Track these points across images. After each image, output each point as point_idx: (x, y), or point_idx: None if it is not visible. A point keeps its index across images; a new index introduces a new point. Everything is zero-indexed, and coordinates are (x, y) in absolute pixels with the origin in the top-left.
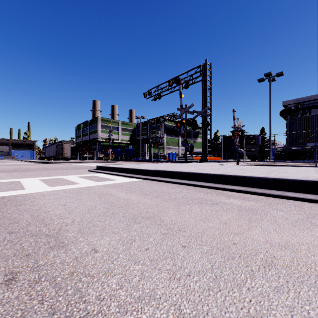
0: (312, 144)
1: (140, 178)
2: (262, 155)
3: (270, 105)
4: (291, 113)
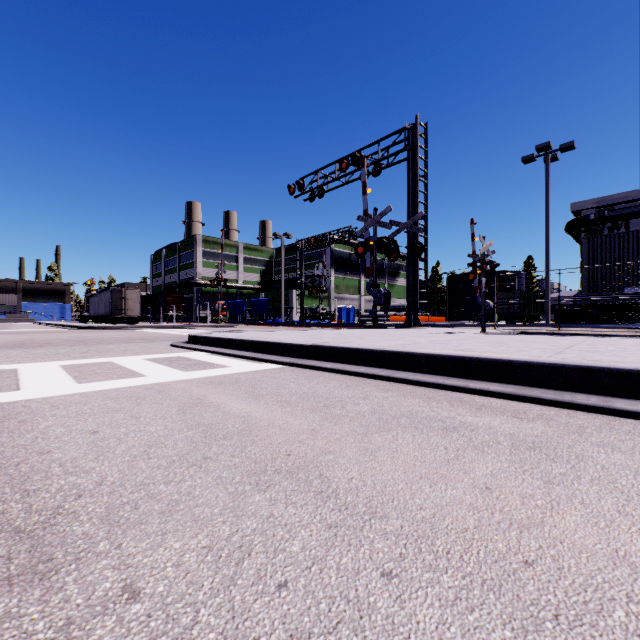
0: (636, 291)
1: (279, 363)
2: (530, 313)
3: (548, 210)
4: (590, 226)
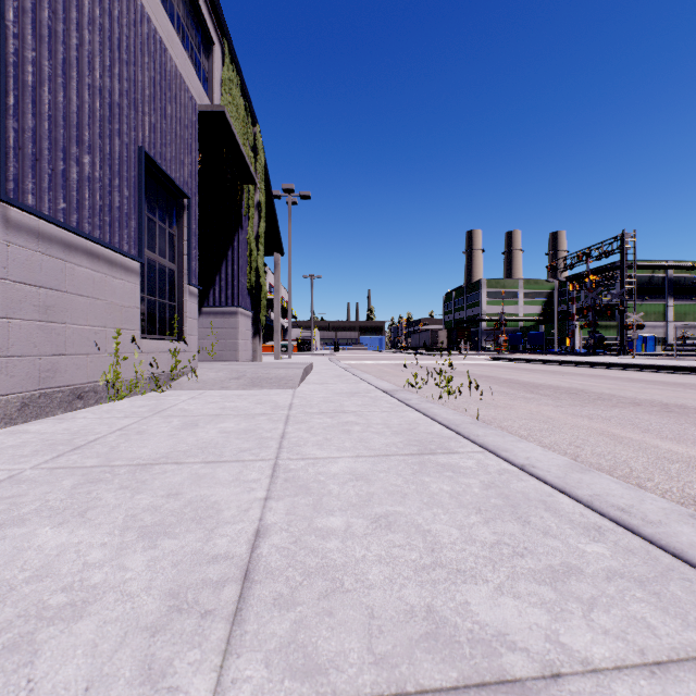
0: None
1: (515, 362)
2: None
3: None
4: None
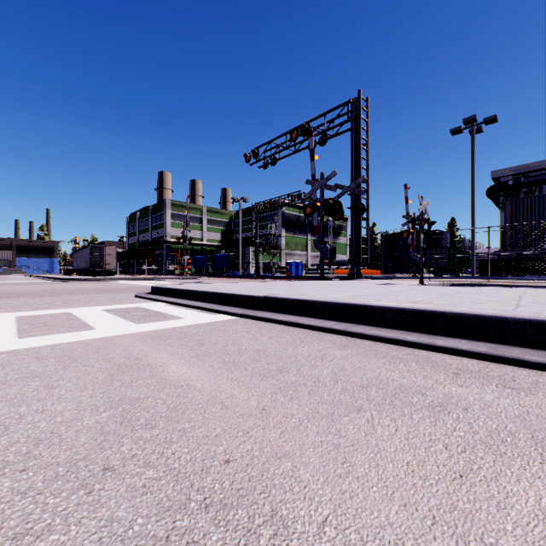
0: None
1: (232, 314)
2: (455, 267)
3: (473, 176)
4: (508, 191)
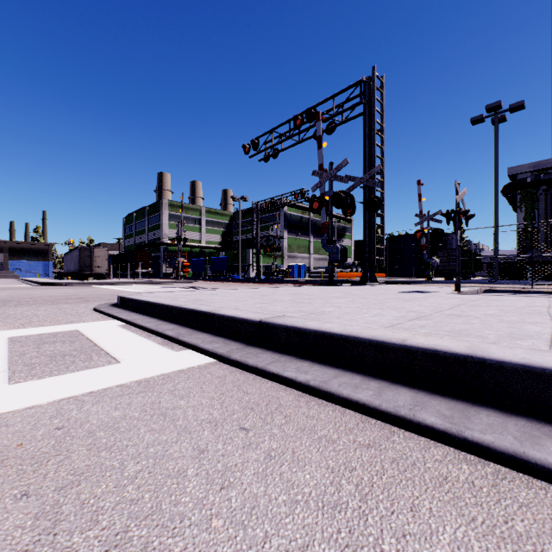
0: None
1: (205, 352)
2: (467, 270)
3: (497, 169)
4: (526, 189)
